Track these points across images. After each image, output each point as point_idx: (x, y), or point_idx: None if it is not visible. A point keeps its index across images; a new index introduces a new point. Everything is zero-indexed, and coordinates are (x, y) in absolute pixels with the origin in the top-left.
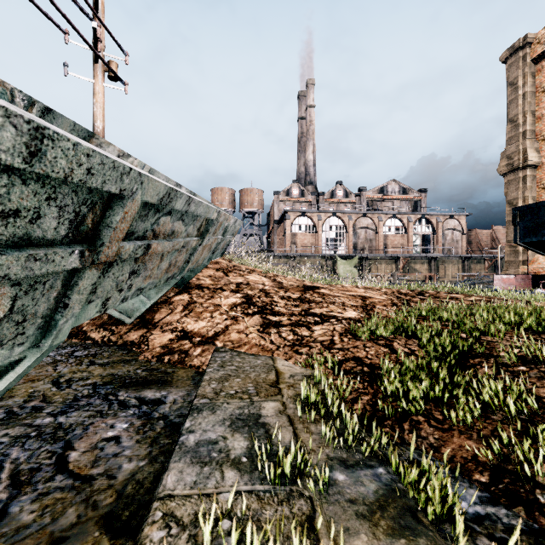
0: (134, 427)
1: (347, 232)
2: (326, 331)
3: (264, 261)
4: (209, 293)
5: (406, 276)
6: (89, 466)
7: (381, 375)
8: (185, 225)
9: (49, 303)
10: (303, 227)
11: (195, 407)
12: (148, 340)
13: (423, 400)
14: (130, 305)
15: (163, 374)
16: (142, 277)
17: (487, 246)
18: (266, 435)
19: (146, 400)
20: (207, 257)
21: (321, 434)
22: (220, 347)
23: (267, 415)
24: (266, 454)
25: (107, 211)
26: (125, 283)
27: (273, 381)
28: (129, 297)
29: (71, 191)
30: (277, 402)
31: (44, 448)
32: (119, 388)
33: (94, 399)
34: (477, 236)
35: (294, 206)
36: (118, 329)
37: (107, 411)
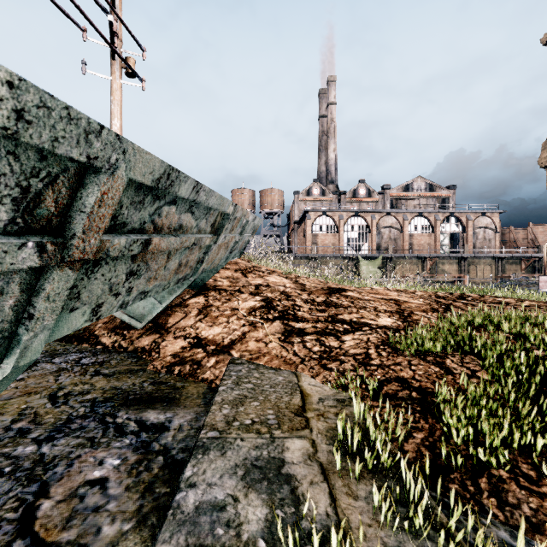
0: (126, 465)
1: (370, 231)
2: (359, 342)
3: (284, 261)
4: (227, 295)
5: (434, 277)
6: (60, 526)
7: (436, 405)
8: (195, 218)
9: (4, 314)
10: (324, 227)
11: (200, 444)
12: (159, 347)
13: (507, 449)
14: (141, 308)
15: (171, 389)
16: (145, 278)
17: (523, 245)
18: (292, 498)
19: (146, 425)
20: (224, 257)
21: (369, 500)
22: (236, 358)
23: (293, 461)
24: (293, 535)
25: (79, 191)
26: (122, 286)
27: (298, 406)
28: (129, 302)
29: (6, 152)
30: (304, 440)
31: (14, 492)
32: (119, 407)
33: (88, 421)
34: (512, 234)
35: (314, 206)
36: (130, 333)
37: (100, 439)
